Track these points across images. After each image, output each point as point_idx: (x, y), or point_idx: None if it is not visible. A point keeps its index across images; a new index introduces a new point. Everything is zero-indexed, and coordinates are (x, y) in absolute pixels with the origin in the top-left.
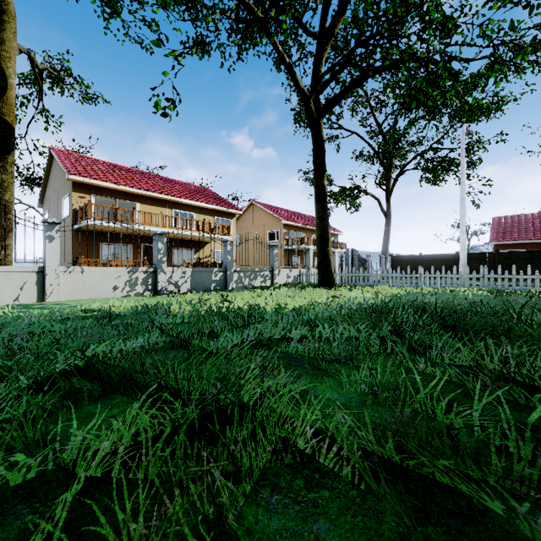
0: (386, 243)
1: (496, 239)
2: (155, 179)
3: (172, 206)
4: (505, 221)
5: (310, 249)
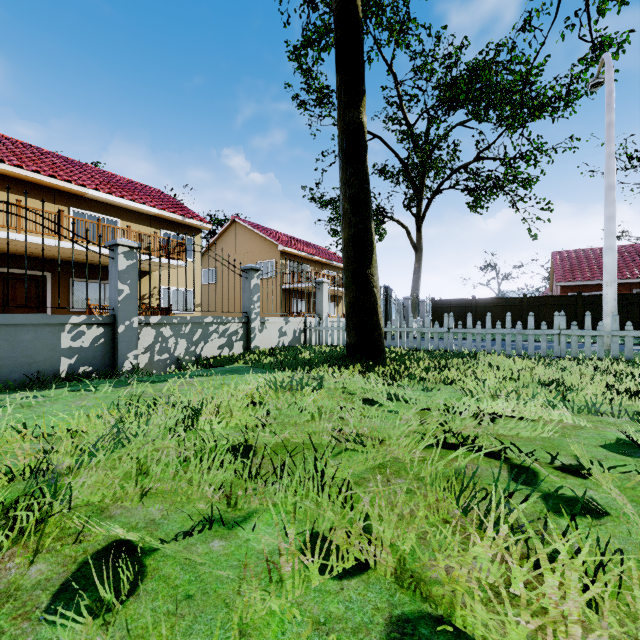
0: (417, 284)
1: (564, 279)
2: (40, 154)
3: (70, 202)
4: (569, 256)
5: (324, 282)
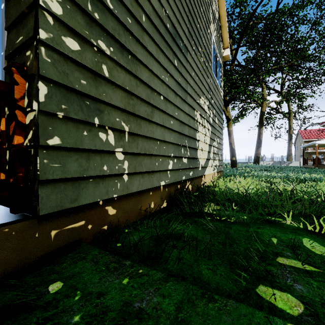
0: None
1: None
2: None
3: None
4: None
5: None
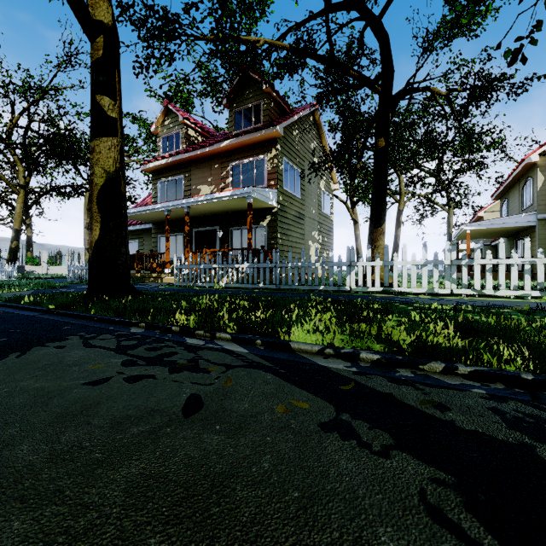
0: None
1: None
2: None
3: None
4: None
5: None
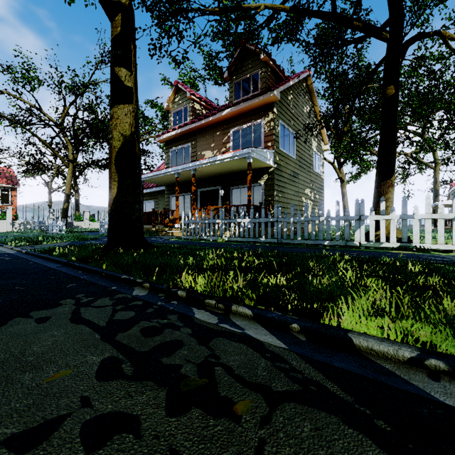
0: None
1: None
2: None
3: None
4: None
5: None
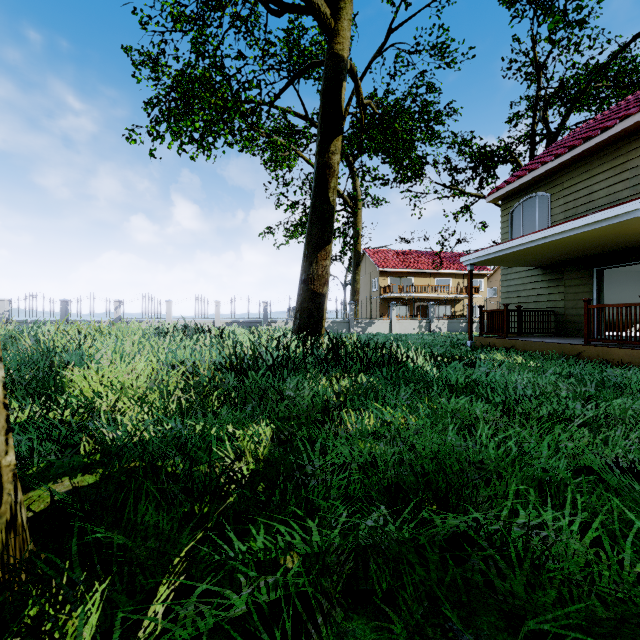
0: None
1: None
2: (422, 257)
3: (435, 276)
4: None
5: None
